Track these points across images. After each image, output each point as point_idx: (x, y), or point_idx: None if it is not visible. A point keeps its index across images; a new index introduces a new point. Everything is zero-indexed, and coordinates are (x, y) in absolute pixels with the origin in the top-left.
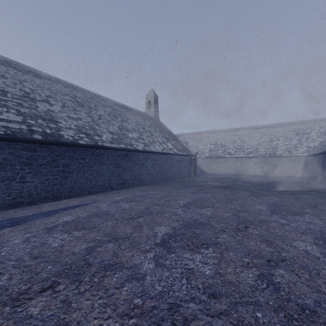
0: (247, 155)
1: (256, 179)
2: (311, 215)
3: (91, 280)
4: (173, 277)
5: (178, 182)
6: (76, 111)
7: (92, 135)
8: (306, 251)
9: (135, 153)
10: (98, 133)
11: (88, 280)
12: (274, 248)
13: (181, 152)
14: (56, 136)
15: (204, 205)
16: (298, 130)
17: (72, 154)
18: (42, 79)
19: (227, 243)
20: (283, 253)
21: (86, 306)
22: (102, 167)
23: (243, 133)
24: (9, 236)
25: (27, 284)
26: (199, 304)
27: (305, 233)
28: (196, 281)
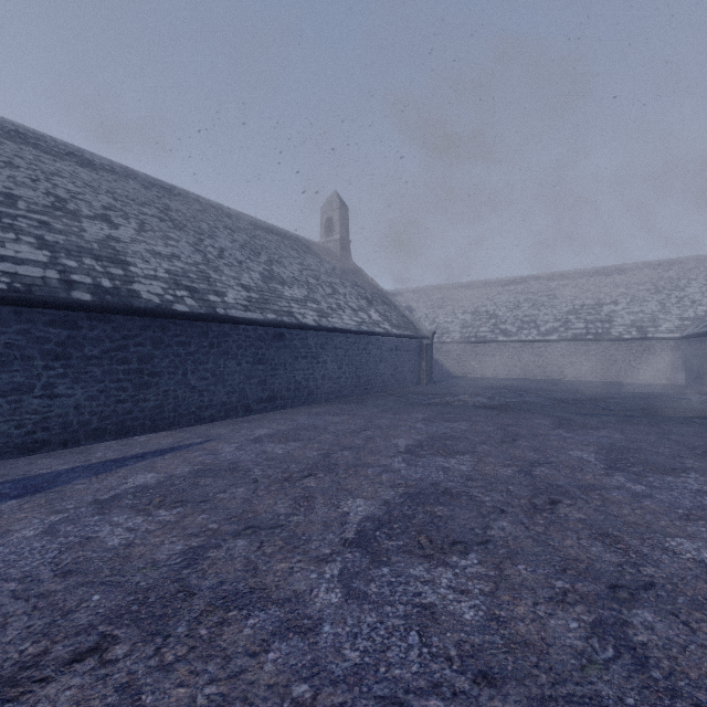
0: (546, 337)
1: (566, 389)
2: (701, 474)
3: (193, 632)
4: (388, 628)
5: (393, 395)
6: (168, 241)
7: (205, 293)
8: (701, 564)
9: (298, 332)
10: (217, 287)
11: (184, 634)
12: (624, 554)
13: (400, 329)
14: (124, 294)
15: (453, 449)
16: (659, 281)
17: (159, 333)
18: (95, 170)
19: (512, 540)
20: (647, 567)
21: (177, 702)
22: (225, 364)
23: (537, 287)
24: (13, 520)
25: (40, 641)
26: (453, 702)
27: (694, 518)
28: (442, 638)
